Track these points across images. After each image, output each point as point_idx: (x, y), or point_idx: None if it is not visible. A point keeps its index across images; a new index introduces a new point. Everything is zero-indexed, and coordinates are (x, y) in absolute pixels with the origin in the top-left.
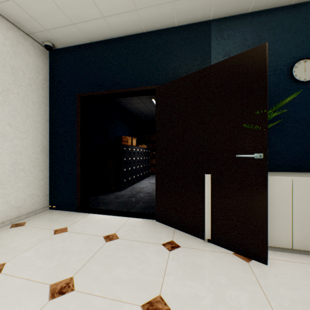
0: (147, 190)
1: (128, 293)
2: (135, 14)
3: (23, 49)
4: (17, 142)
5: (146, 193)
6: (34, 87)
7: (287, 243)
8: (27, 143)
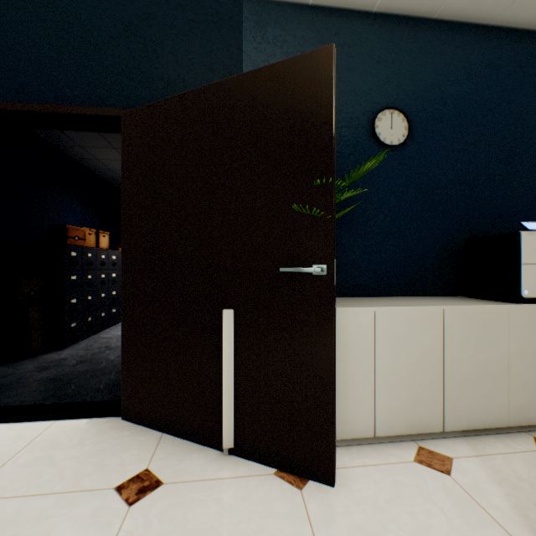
0: None
1: None
2: None
3: None
4: None
5: None
6: None
7: (368, 428)
8: None
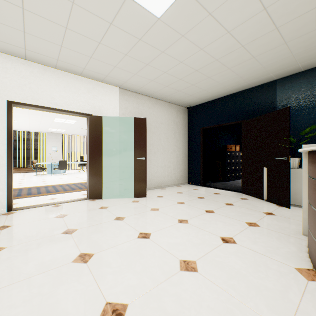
0: None
1: (221, 201)
2: (229, 90)
3: (179, 113)
4: (177, 153)
5: None
6: (182, 128)
7: None
8: (180, 153)
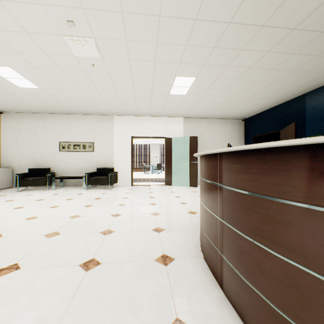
0: None
1: None
2: (267, 105)
3: (234, 125)
4: None
5: None
6: (238, 137)
7: None
8: None
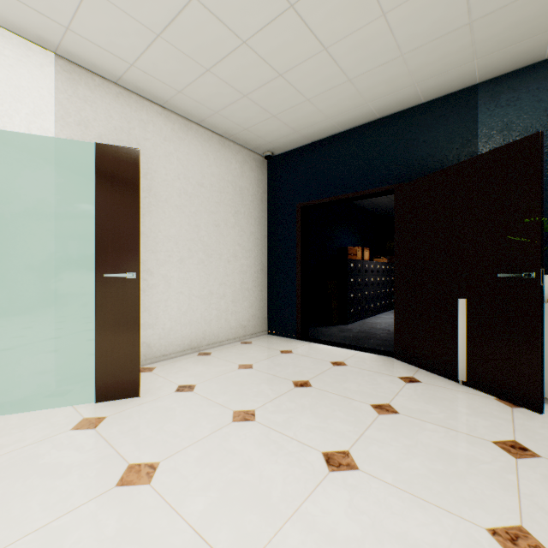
0: (385, 327)
1: (358, 397)
2: (366, 107)
3: (248, 166)
4: (244, 261)
5: (383, 329)
6: (255, 203)
7: None
8: (250, 262)
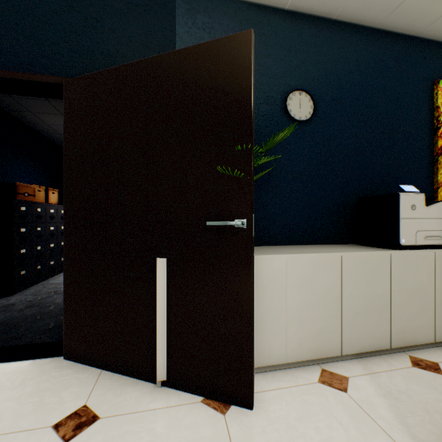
0: None
1: None
2: None
3: None
4: None
5: None
6: None
7: (281, 356)
8: None
